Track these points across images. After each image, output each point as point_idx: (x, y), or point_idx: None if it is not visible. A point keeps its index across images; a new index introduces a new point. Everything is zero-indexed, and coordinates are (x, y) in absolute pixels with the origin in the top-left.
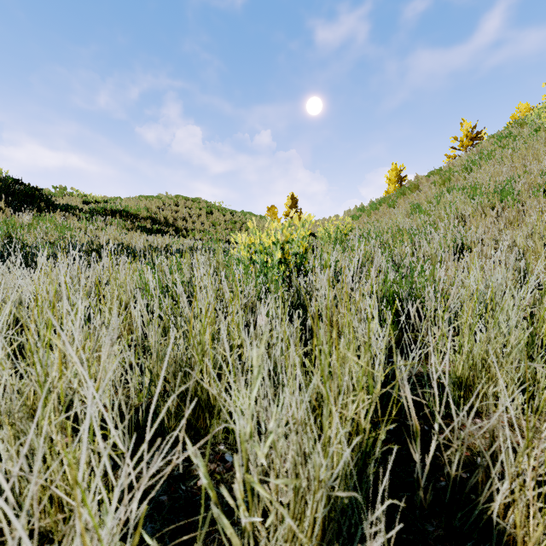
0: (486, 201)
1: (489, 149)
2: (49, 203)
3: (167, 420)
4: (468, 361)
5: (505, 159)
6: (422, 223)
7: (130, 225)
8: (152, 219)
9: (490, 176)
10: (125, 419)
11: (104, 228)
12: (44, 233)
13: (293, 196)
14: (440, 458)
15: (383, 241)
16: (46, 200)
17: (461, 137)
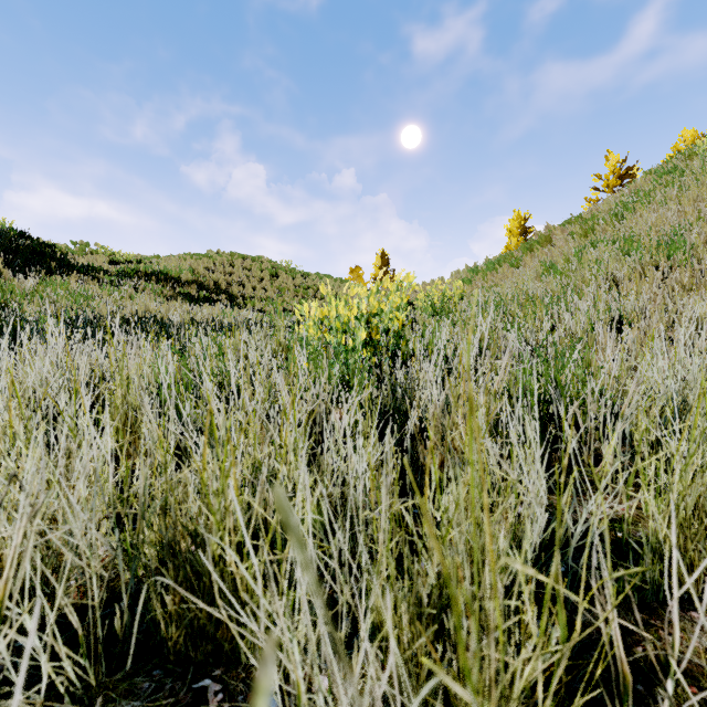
0: (648, 258)
1: (646, 189)
2: (63, 263)
3: (165, 627)
4: (678, 514)
5: (670, 202)
6: (559, 287)
7: (170, 292)
8: (198, 284)
9: (650, 224)
10: (81, 638)
11: (134, 295)
12: (52, 302)
13: (383, 254)
14: (647, 700)
15: (507, 312)
16: (60, 258)
17: (607, 175)
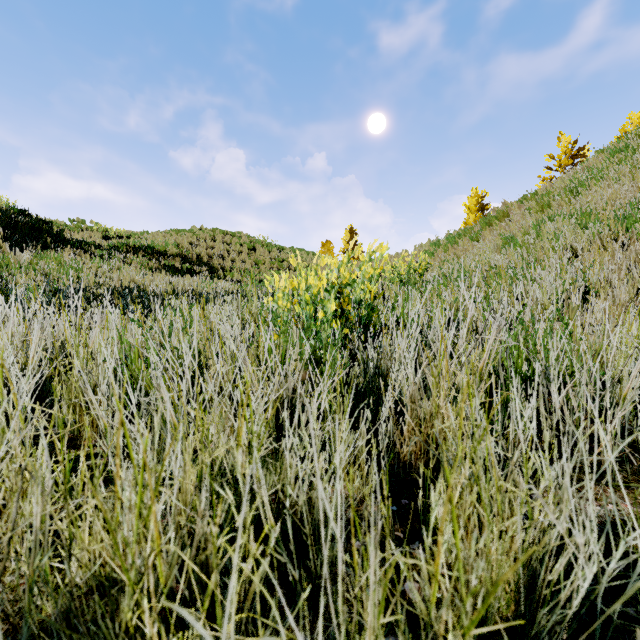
0: (607, 230)
1: (600, 167)
2: (59, 238)
3: None
4: None
5: (623, 178)
6: (520, 259)
7: (156, 264)
8: (182, 257)
9: (605, 199)
10: None
11: (121, 267)
12: (44, 274)
13: (351, 229)
14: None
15: (472, 282)
16: (56, 234)
17: (559, 155)
